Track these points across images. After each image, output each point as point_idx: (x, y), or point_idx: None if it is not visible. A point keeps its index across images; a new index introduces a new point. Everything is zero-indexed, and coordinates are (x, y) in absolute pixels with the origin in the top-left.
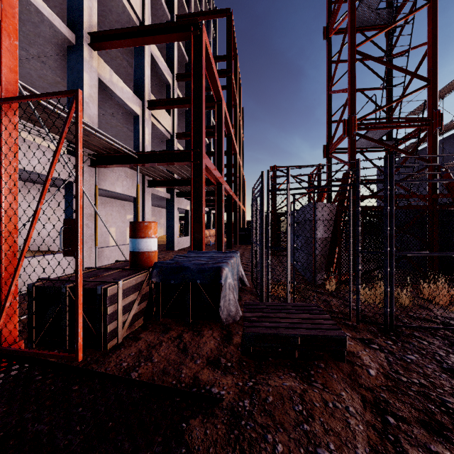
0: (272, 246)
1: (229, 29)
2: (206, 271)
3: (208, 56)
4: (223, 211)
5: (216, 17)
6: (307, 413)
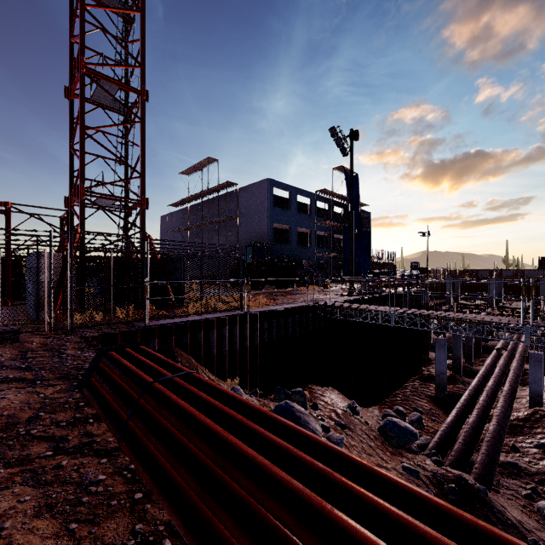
0: None
1: None
2: None
3: None
4: None
5: None
6: None
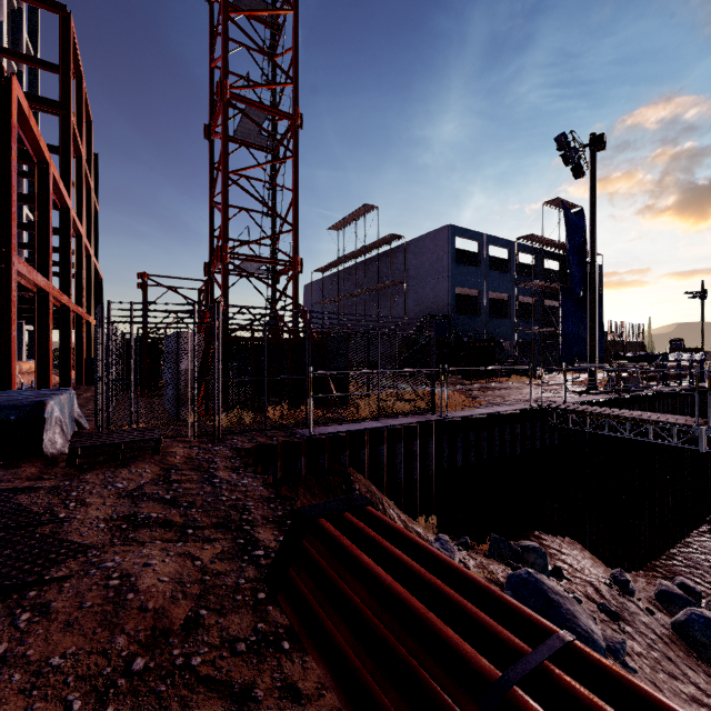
0: (114, 379)
1: (65, 38)
2: (24, 406)
3: (22, 108)
4: (51, 334)
5: (37, 5)
6: (114, 476)
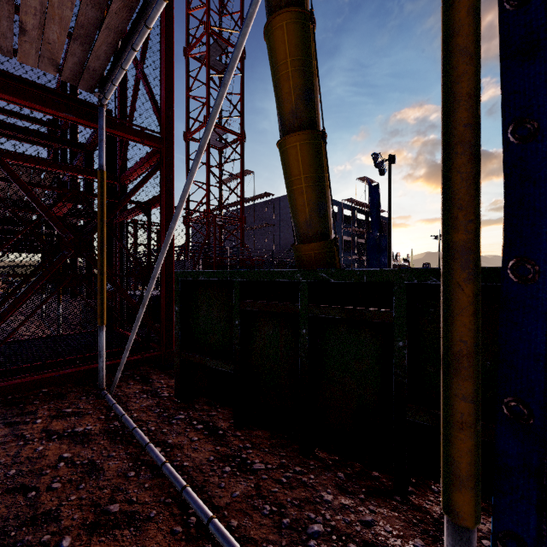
0: None
1: None
2: None
3: None
4: None
5: None
6: None
